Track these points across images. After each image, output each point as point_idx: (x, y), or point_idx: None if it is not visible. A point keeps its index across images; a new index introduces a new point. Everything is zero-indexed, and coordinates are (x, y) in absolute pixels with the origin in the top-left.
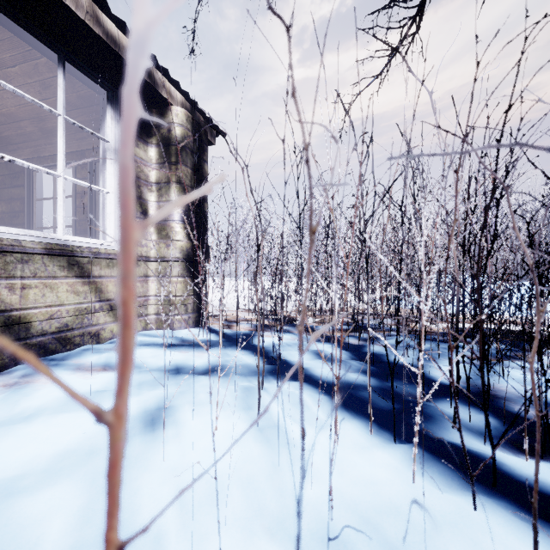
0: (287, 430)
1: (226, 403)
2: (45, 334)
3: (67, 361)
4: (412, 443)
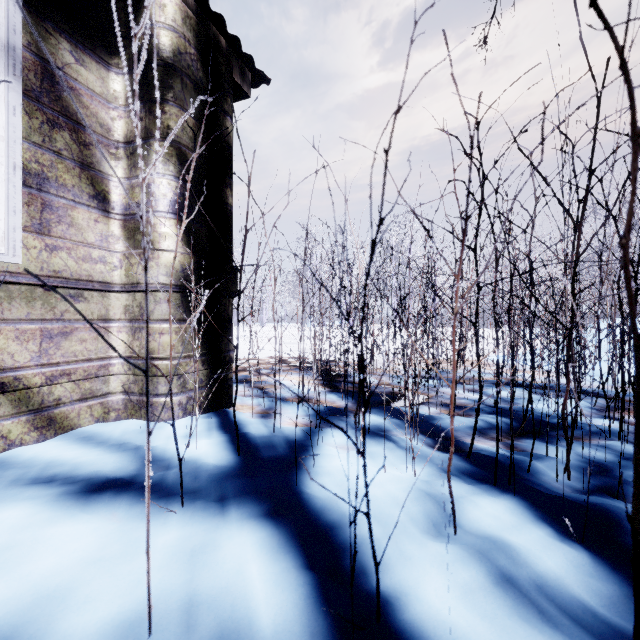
0: None
1: None
2: None
3: None
4: None
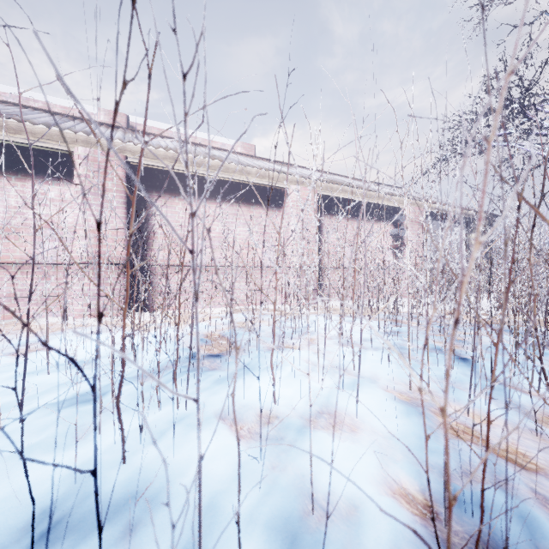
0: None
1: None
2: None
3: None
4: None
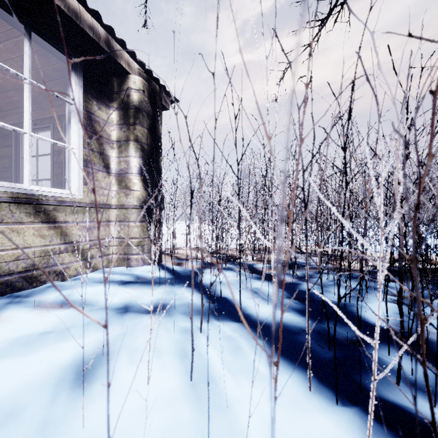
0: (221, 386)
1: (163, 350)
2: (11, 274)
3: (30, 298)
4: (356, 408)
